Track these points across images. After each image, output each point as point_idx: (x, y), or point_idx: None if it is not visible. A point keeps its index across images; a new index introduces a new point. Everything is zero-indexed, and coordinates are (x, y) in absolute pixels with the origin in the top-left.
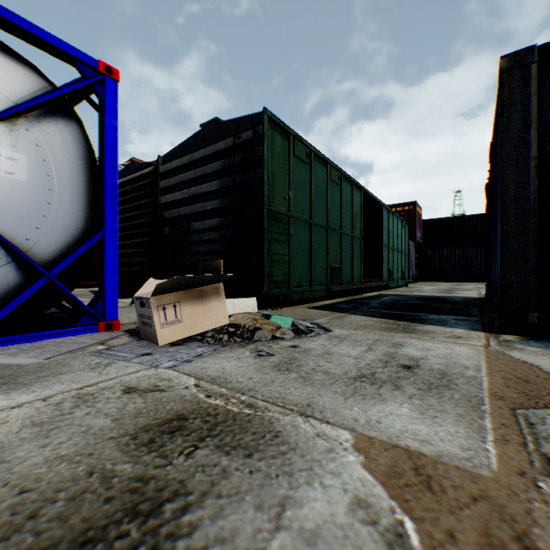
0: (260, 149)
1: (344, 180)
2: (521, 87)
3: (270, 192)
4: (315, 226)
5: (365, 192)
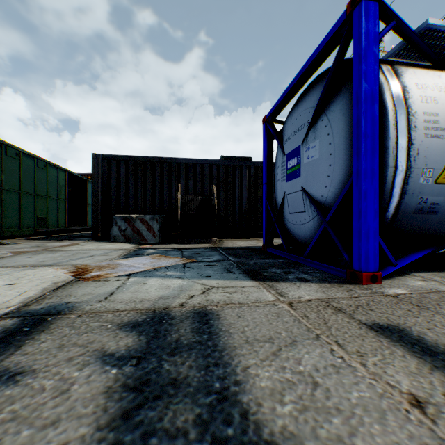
0: None
1: (51, 166)
2: (97, 165)
3: None
4: (25, 194)
5: (70, 172)
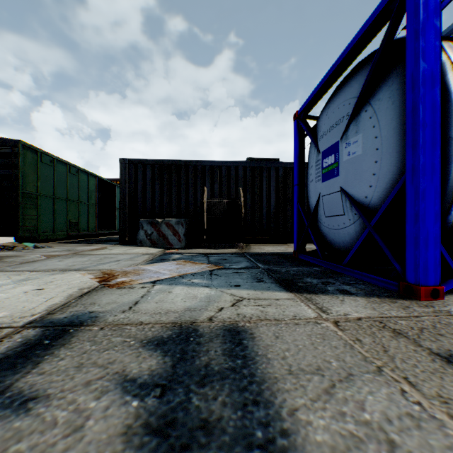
0: (18, 160)
1: (82, 172)
2: (125, 169)
3: (24, 182)
4: (58, 199)
5: (100, 178)
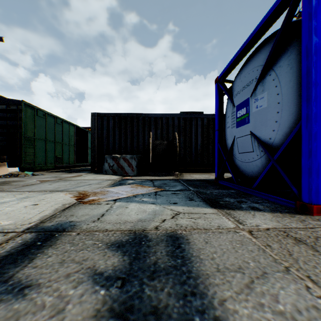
0: (21, 114)
1: (64, 122)
2: (94, 120)
3: (25, 130)
4: (49, 141)
5: (77, 126)
